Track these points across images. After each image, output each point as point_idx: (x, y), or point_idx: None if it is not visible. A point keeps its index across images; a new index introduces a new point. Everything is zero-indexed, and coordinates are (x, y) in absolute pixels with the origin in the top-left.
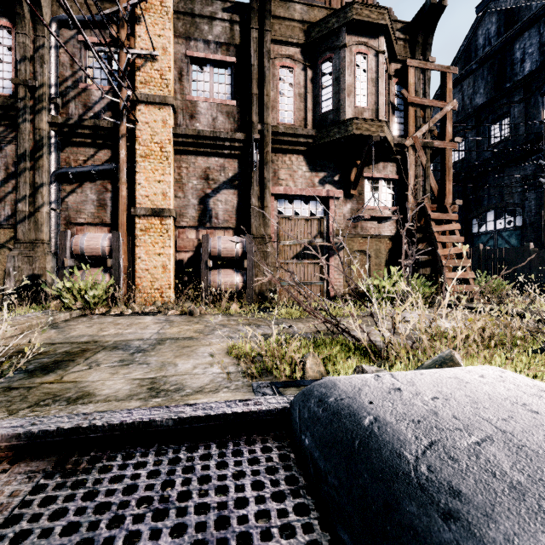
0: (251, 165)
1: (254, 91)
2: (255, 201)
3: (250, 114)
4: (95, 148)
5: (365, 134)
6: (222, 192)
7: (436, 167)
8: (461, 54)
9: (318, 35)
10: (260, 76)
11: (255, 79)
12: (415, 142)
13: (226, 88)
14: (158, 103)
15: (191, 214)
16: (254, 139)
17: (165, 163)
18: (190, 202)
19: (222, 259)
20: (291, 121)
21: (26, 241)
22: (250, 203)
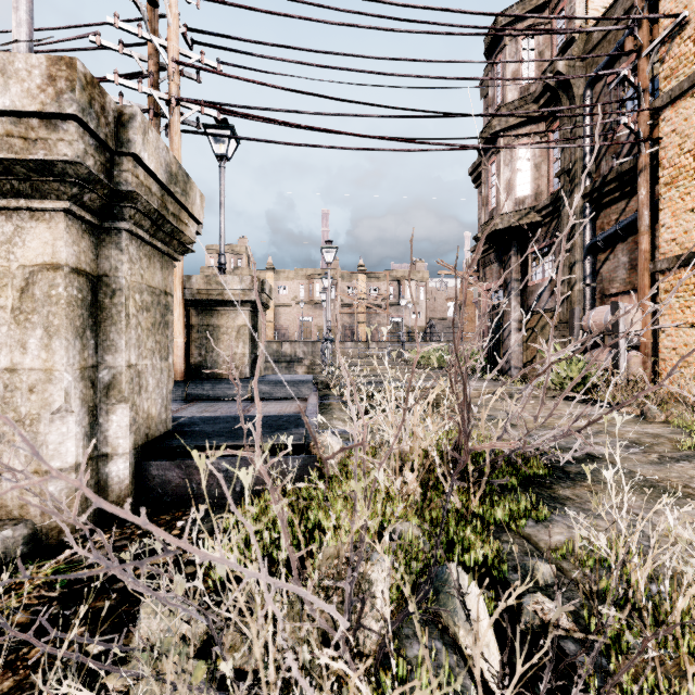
0: None
1: None
2: None
3: None
4: (626, 199)
5: None
6: None
7: None
8: None
9: None
10: None
11: None
12: None
13: None
14: (688, 89)
15: None
16: None
17: None
18: None
19: None
20: None
21: (564, 321)
22: None
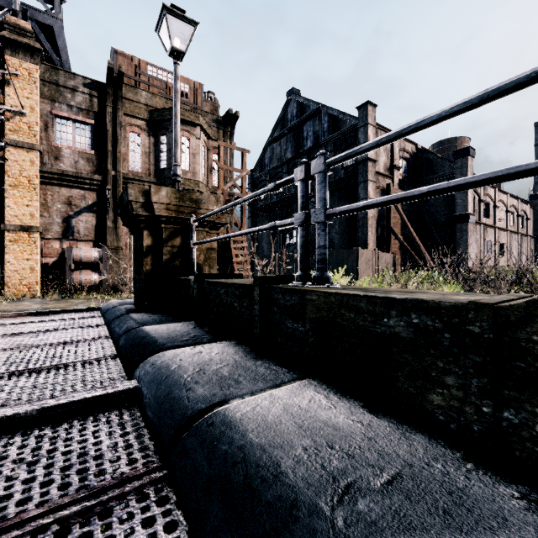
0: (107, 200)
1: (109, 148)
2: (110, 223)
3: (106, 163)
4: None
5: (187, 188)
6: (83, 214)
7: (268, 194)
8: (280, 119)
9: (157, 118)
10: (114, 137)
11: (110, 140)
12: (223, 192)
13: (87, 140)
14: (27, 148)
15: (55, 229)
16: (107, 188)
17: (33, 192)
18: (55, 220)
19: (83, 263)
20: (139, 169)
21: None
22: (106, 224)
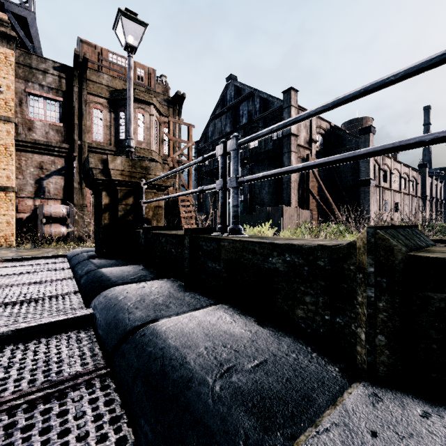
0: (73, 165)
1: (75, 122)
2: (76, 185)
3: (73, 134)
4: None
5: (142, 155)
6: (53, 177)
7: (211, 161)
8: (220, 100)
9: (117, 97)
10: (80, 112)
11: (76, 115)
12: (172, 160)
13: (56, 114)
14: (4, 120)
15: (29, 189)
16: (73, 155)
17: (9, 158)
18: (28, 182)
19: (53, 218)
20: (101, 139)
21: None
22: (73, 185)
